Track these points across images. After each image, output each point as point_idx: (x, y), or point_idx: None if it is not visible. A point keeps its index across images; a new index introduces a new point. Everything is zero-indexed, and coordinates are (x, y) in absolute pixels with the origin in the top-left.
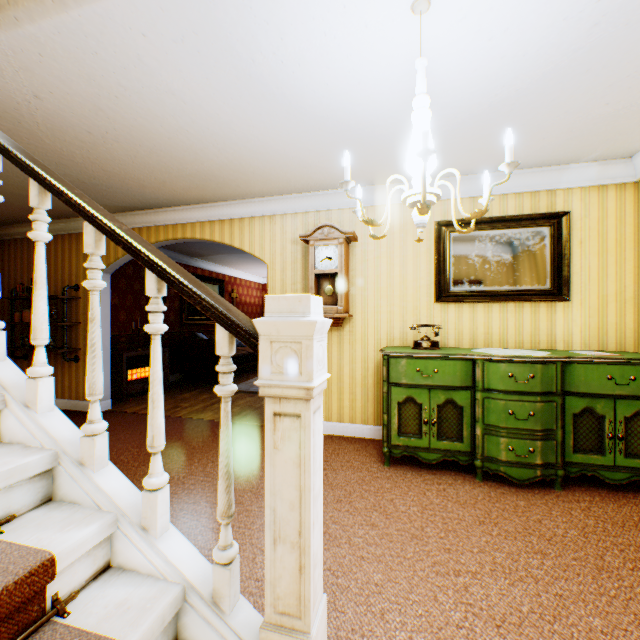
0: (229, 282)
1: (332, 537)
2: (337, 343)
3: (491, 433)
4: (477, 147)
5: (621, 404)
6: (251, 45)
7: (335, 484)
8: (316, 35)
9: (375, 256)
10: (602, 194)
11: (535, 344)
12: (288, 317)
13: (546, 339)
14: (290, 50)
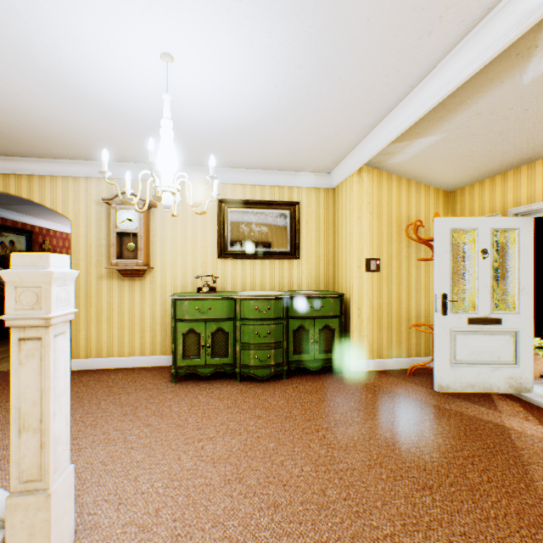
0: (40, 233)
1: (111, 440)
2: (140, 290)
3: (246, 348)
4: (239, 152)
5: (318, 322)
6: (26, 41)
7: (126, 403)
8: (88, 52)
9: (172, 221)
10: (318, 193)
11: (282, 287)
12: (31, 269)
13: (288, 284)
14: (66, 55)
